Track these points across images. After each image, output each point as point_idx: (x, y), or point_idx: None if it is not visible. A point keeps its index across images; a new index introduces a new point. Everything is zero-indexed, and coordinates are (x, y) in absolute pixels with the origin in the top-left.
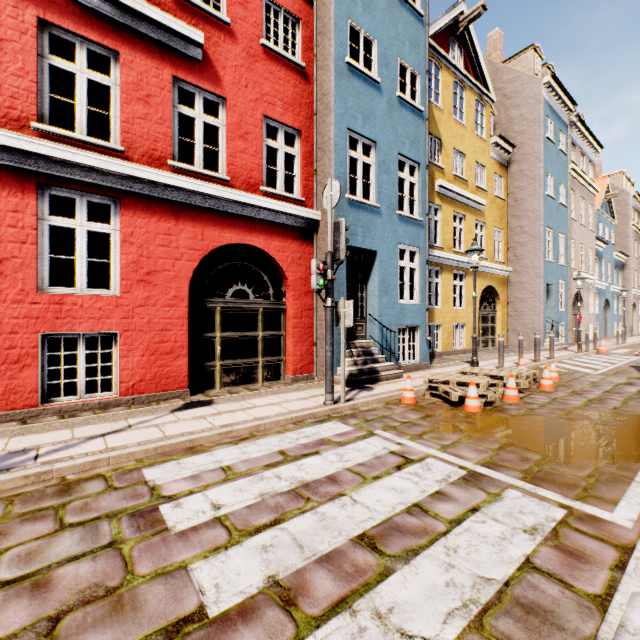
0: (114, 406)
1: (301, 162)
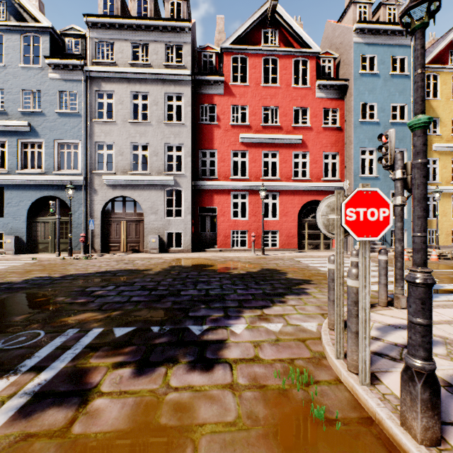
0: (278, 250)
1: (339, 164)
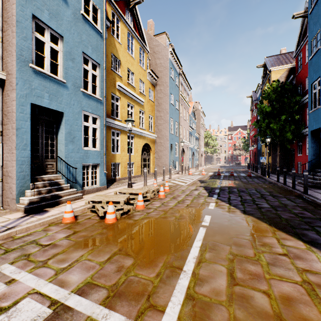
0: None
1: None
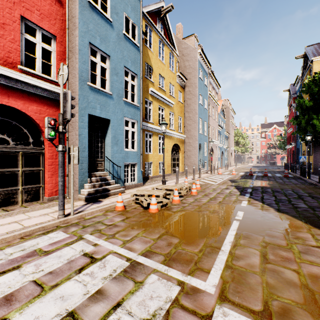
0: None
1: (56, 56)
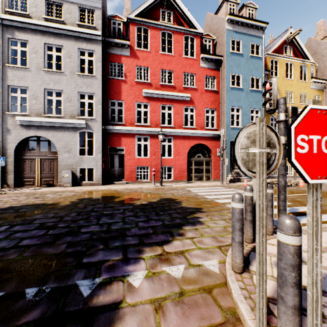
0: (172, 182)
1: (216, 118)
